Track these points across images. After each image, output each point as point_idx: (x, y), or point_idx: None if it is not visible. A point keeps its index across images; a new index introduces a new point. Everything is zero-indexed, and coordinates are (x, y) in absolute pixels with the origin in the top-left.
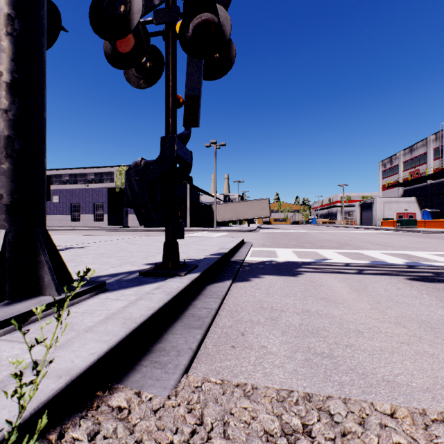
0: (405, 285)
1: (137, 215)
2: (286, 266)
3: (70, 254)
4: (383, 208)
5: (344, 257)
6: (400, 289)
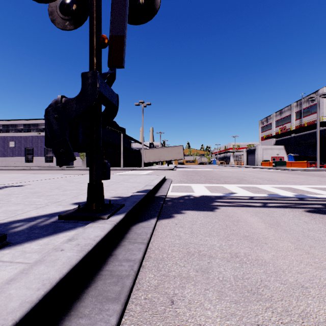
0: (309, 218)
1: (56, 155)
2: (202, 201)
3: (2, 194)
4: (263, 153)
5: (246, 190)
6: (307, 223)
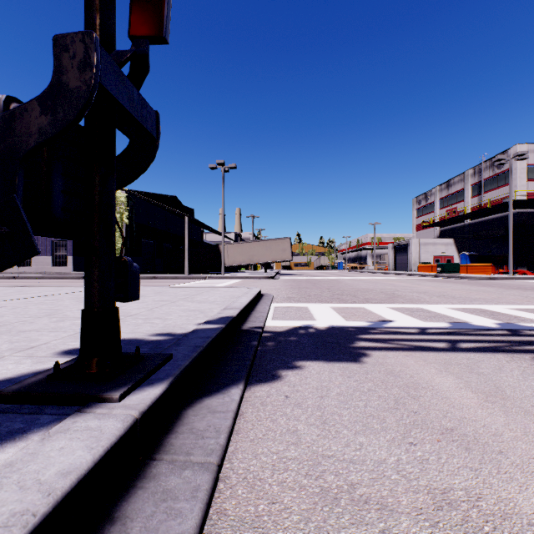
0: None
1: None
2: (333, 338)
3: None
4: (420, 251)
5: (408, 316)
6: None
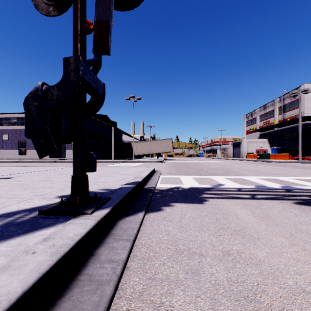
0: (298, 210)
1: (36, 146)
2: (191, 193)
3: None
4: (248, 146)
5: (233, 182)
6: (298, 215)
